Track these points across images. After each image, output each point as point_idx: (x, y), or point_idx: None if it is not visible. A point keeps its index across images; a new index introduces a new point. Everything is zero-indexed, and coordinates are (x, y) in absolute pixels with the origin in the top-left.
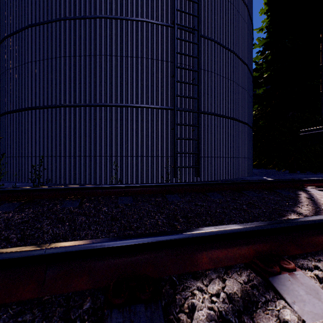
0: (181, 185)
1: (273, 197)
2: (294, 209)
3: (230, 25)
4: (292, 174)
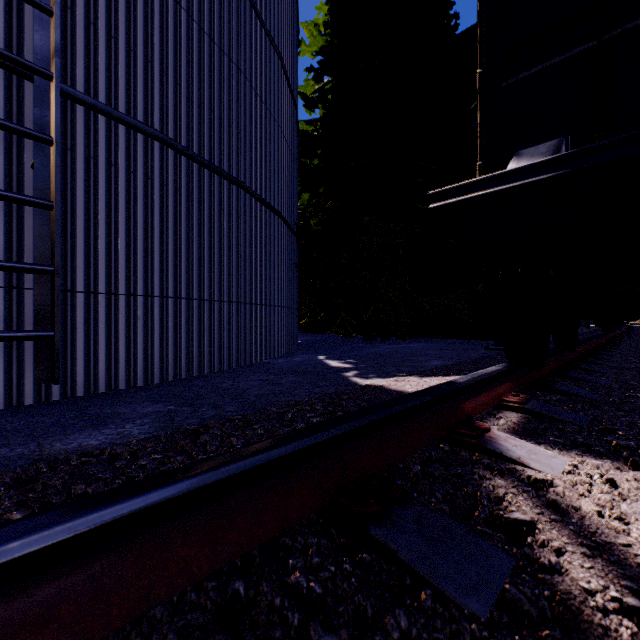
0: None
1: None
2: None
3: None
4: (370, 344)
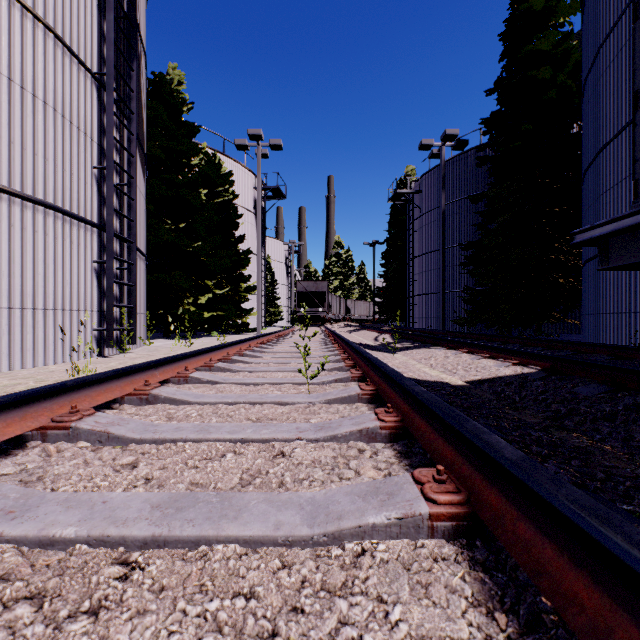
0: (562, 343)
1: None
2: None
3: None
4: None
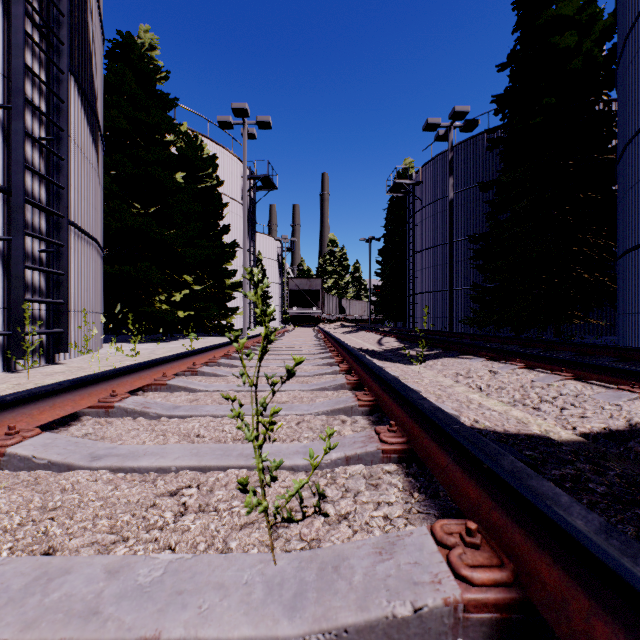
0: None
1: None
2: None
3: None
4: None
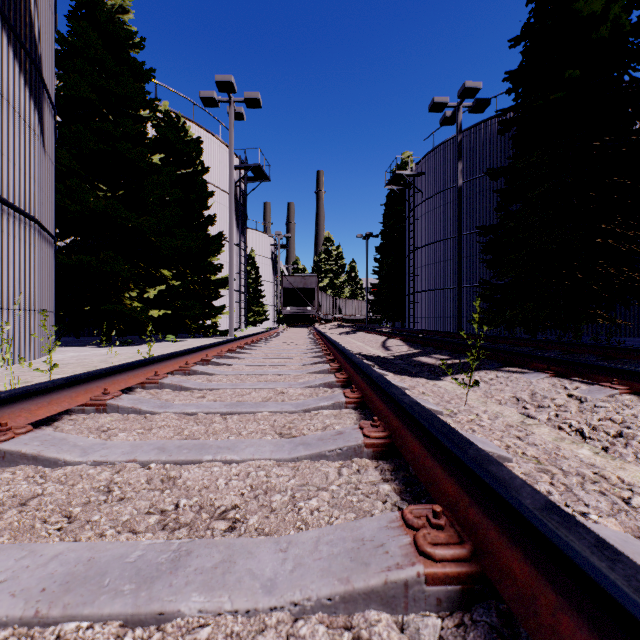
0: None
1: None
2: None
3: None
4: None
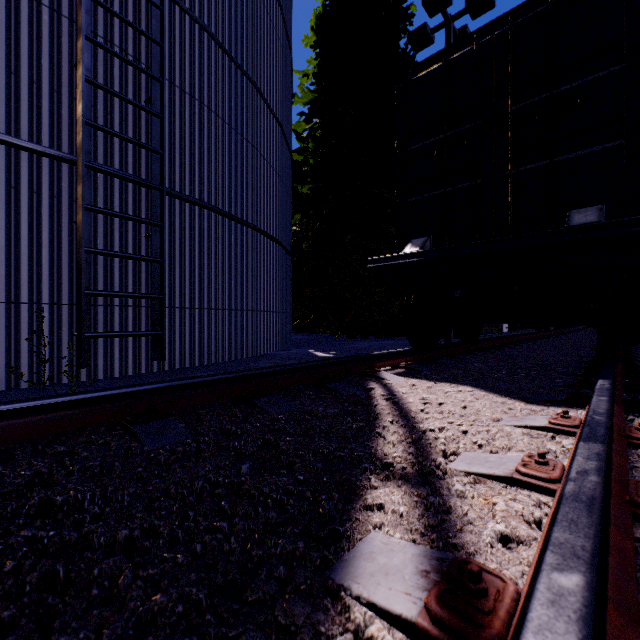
0: (26, 411)
1: (325, 409)
2: (373, 451)
3: (247, 19)
4: (351, 341)
